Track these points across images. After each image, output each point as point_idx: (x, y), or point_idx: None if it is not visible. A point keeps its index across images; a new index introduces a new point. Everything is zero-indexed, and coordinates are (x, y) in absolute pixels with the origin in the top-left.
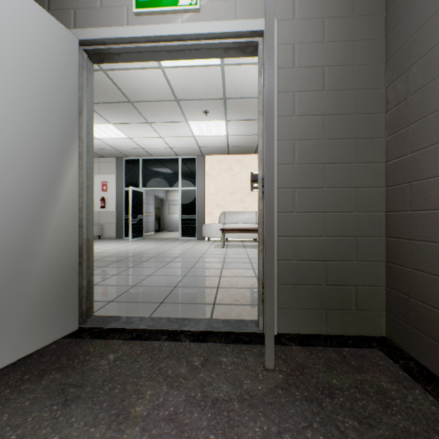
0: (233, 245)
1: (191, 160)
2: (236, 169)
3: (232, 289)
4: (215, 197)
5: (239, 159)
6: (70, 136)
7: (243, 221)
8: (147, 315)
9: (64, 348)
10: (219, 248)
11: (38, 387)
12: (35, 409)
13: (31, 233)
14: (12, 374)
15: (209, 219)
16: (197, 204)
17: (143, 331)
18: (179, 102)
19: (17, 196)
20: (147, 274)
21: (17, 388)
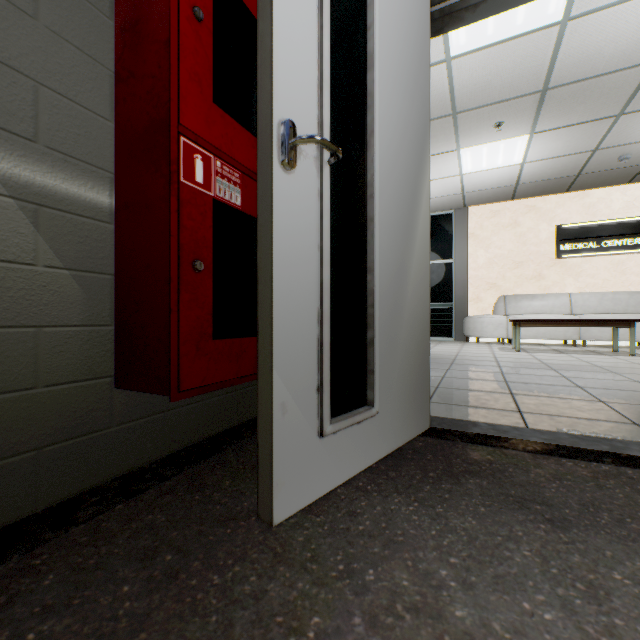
0: (532, 349)
1: (444, 217)
2: (527, 222)
3: (639, 406)
4: (486, 273)
5: (533, 205)
6: (423, 139)
7: (543, 310)
8: (519, 425)
9: (439, 448)
10: (513, 352)
11: (468, 491)
12: (507, 520)
13: (400, 275)
14: (404, 467)
15: (475, 309)
16: (455, 284)
17: (547, 446)
18: (456, 117)
19: (391, 219)
20: (437, 376)
21: (437, 486)
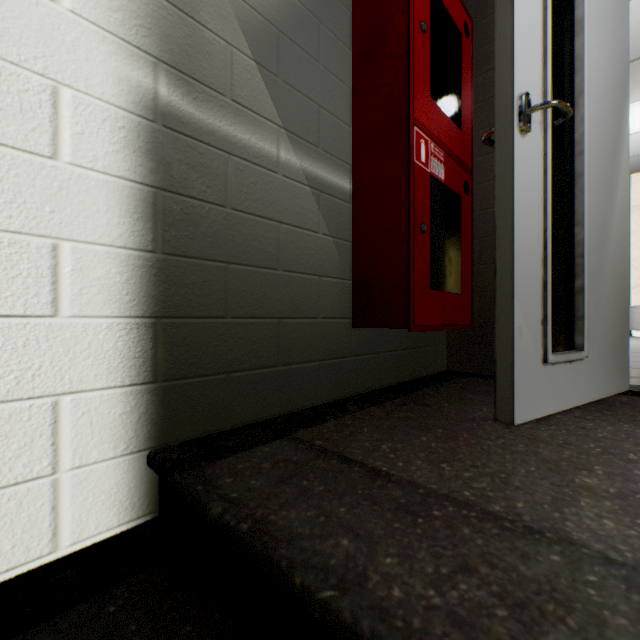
0: None
1: None
2: None
3: None
4: None
5: None
6: (623, 92)
7: None
8: None
9: None
10: None
11: None
12: None
13: (602, 229)
14: (617, 410)
15: None
16: None
17: None
18: None
19: (595, 175)
20: None
21: None
